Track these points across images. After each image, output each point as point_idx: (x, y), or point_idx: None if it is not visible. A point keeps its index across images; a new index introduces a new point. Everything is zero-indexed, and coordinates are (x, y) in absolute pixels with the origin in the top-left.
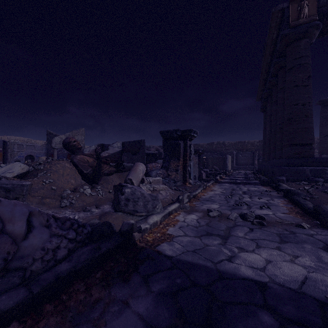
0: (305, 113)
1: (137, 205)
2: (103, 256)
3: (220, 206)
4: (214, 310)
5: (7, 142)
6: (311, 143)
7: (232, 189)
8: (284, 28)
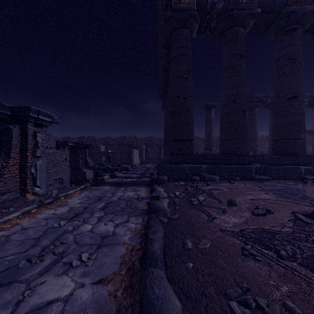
0: (186, 107)
1: None
2: None
3: None
4: None
5: None
6: (191, 139)
7: (99, 198)
8: (167, 11)
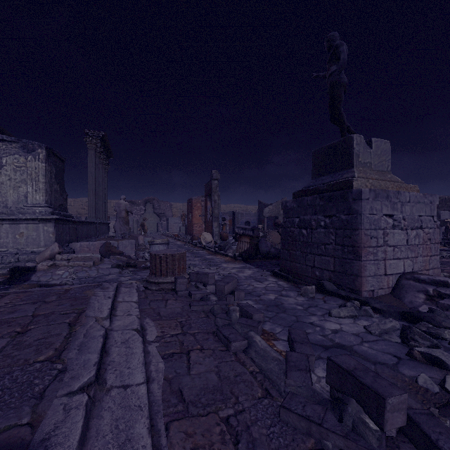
0: None
1: None
2: None
3: None
4: None
5: (235, 213)
6: None
7: None
8: None
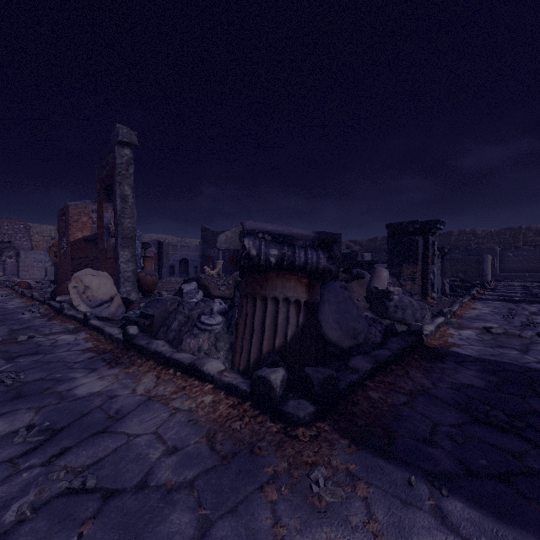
0: None
1: (405, 313)
2: (411, 345)
3: (499, 325)
4: (534, 381)
5: (163, 243)
6: None
7: (509, 308)
8: None
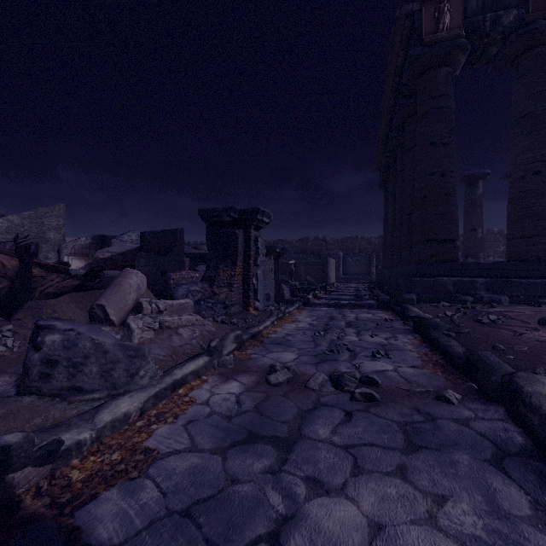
0: (446, 189)
1: (80, 373)
2: None
3: (298, 355)
4: None
5: None
6: (454, 239)
7: (330, 317)
8: (414, 46)
